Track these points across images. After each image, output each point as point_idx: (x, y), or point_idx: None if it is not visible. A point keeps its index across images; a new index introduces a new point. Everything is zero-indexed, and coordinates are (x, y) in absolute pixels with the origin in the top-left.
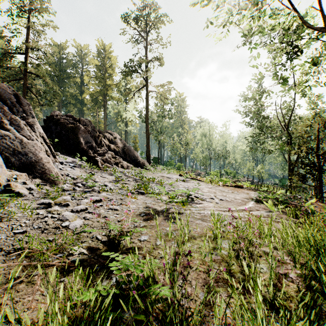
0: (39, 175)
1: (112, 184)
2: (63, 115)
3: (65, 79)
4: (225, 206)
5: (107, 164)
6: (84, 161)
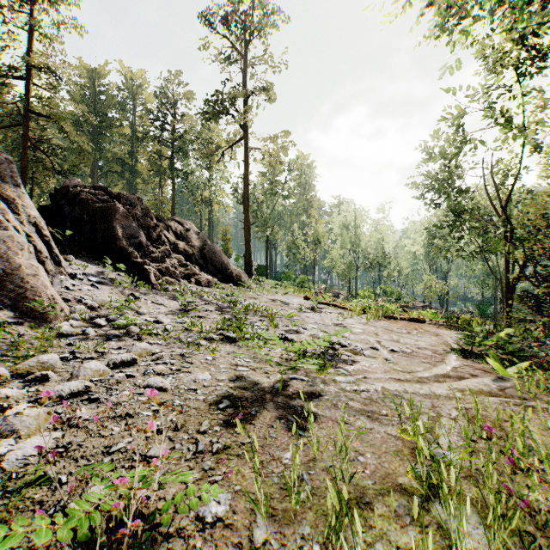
0: (11, 302)
1: (173, 319)
2: (89, 186)
3: (104, 129)
4: (405, 368)
5: (169, 277)
6: (123, 272)
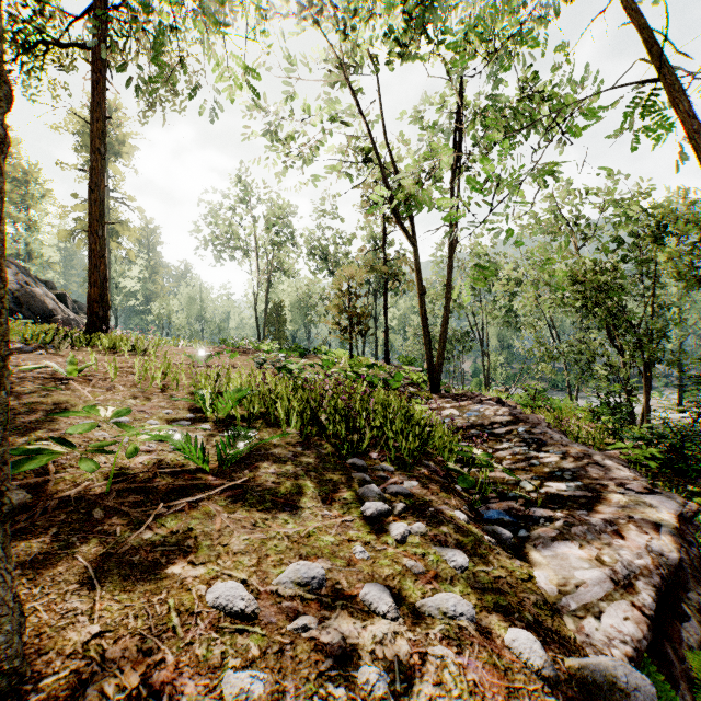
0: None
1: None
2: None
3: None
4: None
5: None
6: None
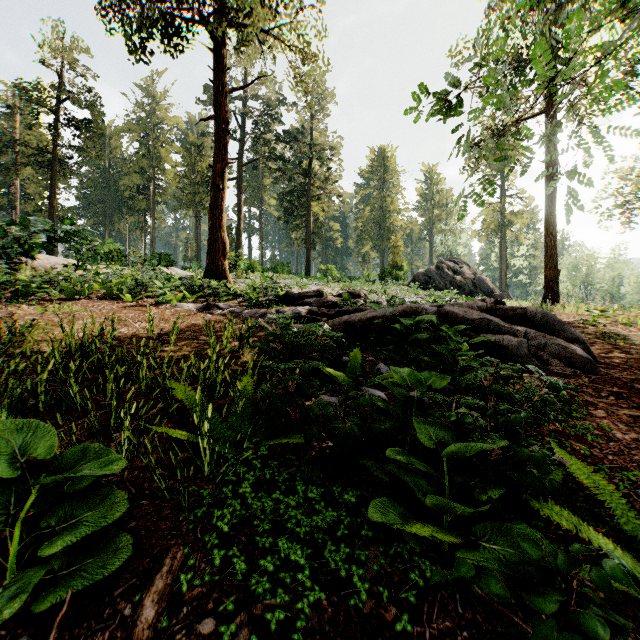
0: None
1: None
2: None
3: None
4: None
5: None
6: None
